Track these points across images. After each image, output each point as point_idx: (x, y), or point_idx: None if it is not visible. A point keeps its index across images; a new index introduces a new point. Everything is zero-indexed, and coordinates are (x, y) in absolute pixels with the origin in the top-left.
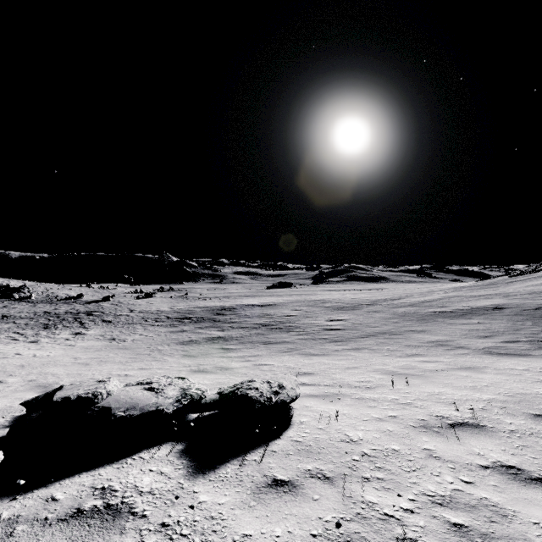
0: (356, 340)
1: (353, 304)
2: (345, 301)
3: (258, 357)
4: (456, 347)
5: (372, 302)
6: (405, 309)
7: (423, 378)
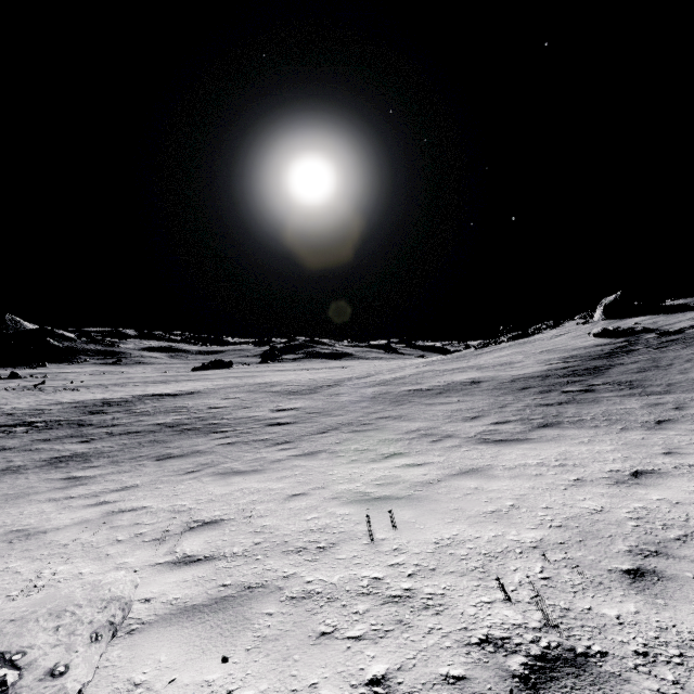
0: (312, 437)
1: (311, 386)
2: (301, 383)
3: (129, 492)
4: (444, 437)
5: (334, 383)
6: (375, 389)
7: (415, 503)
